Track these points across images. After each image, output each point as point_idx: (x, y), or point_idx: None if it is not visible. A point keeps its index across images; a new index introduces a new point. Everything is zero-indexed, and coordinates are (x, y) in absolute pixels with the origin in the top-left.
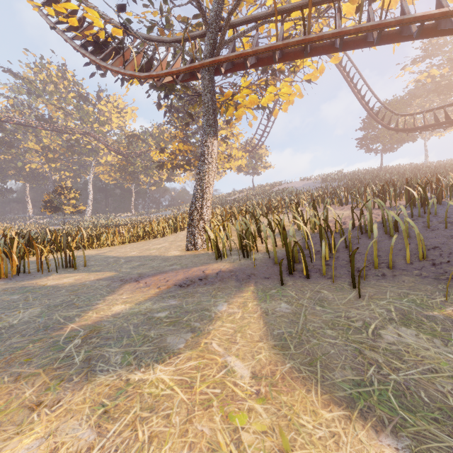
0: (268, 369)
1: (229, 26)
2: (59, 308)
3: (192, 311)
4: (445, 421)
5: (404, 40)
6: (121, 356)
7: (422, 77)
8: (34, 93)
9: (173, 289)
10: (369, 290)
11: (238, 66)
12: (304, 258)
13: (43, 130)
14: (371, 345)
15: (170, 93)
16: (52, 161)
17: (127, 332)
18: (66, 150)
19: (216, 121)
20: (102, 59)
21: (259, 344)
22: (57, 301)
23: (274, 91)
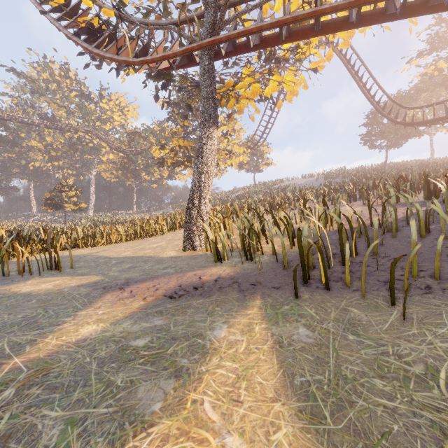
0: None
1: (230, 4)
2: (15, 328)
3: (180, 336)
4: None
5: (430, 12)
6: (60, 429)
7: (429, 70)
8: (37, 92)
9: (161, 301)
10: (416, 310)
11: (240, 49)
12: (323, 265)
13: (46, 129)
14: None
15: (168, 84)
16: (55, 159)
17: (85, 374)
18: (69, 148)
19: (215, 109)
20: (96, 47)
21: (275, 406)
22: (18, 316)
23: (278, 80)
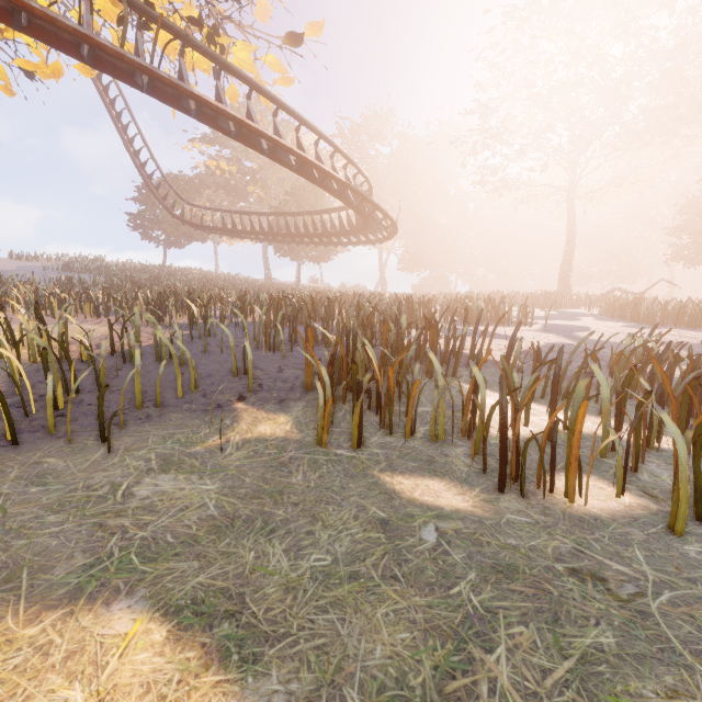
0: None
1: None
2: None
3: None
4: (185, 550)
5: (183, 111)
6: None
7: (213, 165)
8: None
9: None
10: (127, 441)
11: None
12: (6, 410)
13: None
14: (119, 510)
15: None
16: None
17: None
18: None
19: None
20: None
21: None
22: None
23: None
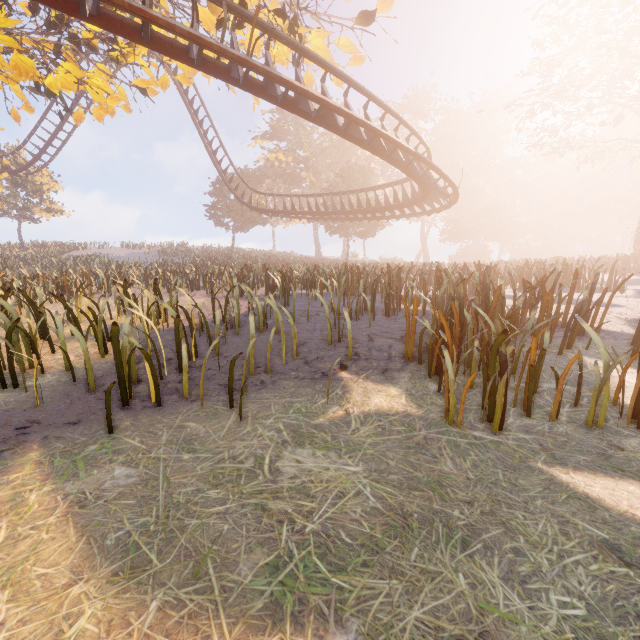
0: None
1: None
2: None
3: None
4: (372, 559)
5: (269, 100)
6: None
7: (272, 157)
8: None
9: None
10: (252, 407)
11: None
12: (153, 374)
13: None
14: (274, 490)
15: None
16: None
17: None
18: None
19: None
20: None
21: (72, 591)
22: None
23: (77, 75)
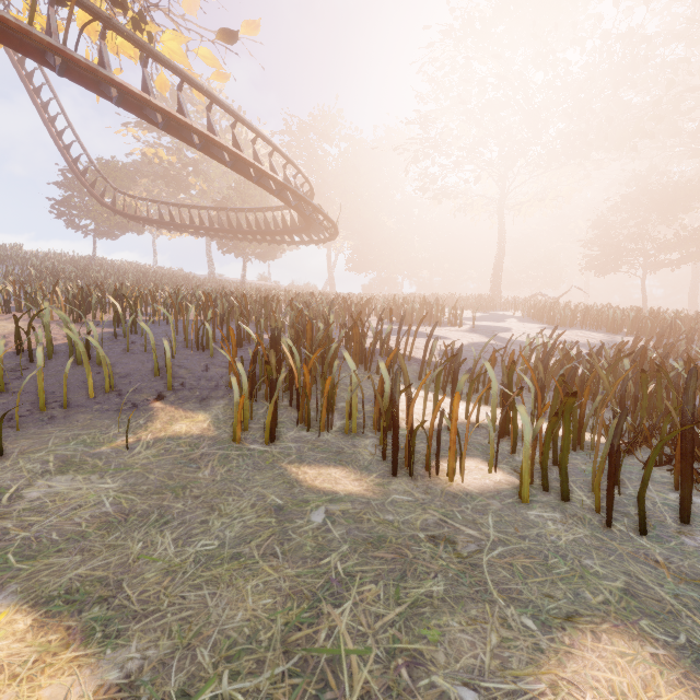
0: None
1: None
2: None
3: None
4: (69, 547)
5: (105, 97)
6: None
7: (150, 153)
8: None
9: None
10: (24, 443)
11: None
12: None
13: None
14: (3, 513)
15: None
16: None
17: None
18: None
19: None
20: None
21: None
22: None
23: None
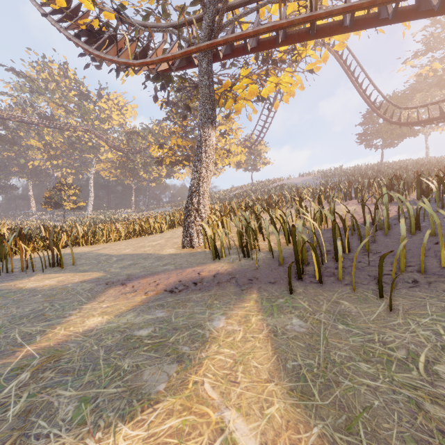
0: (286, 438)
1: (228, 8)
2: (24, 320)
3: (181, 327)
4: None
5: (421, 17)
6: (75, 405)
7: (424, 71)
8: (36, 91)
9: (162, 295)
10: (402, 302)
11: (238, 51)
12: (316, 260)
13: (45, 128)
14: (432, 393)
15: (167, 85)
16: (54, 158)
17: (94, 360)
18: (68, 147)
19: (214, 110)
20: (97, 48)
21: (269, 386)
22: (26, 310)
23: (275, 82)
